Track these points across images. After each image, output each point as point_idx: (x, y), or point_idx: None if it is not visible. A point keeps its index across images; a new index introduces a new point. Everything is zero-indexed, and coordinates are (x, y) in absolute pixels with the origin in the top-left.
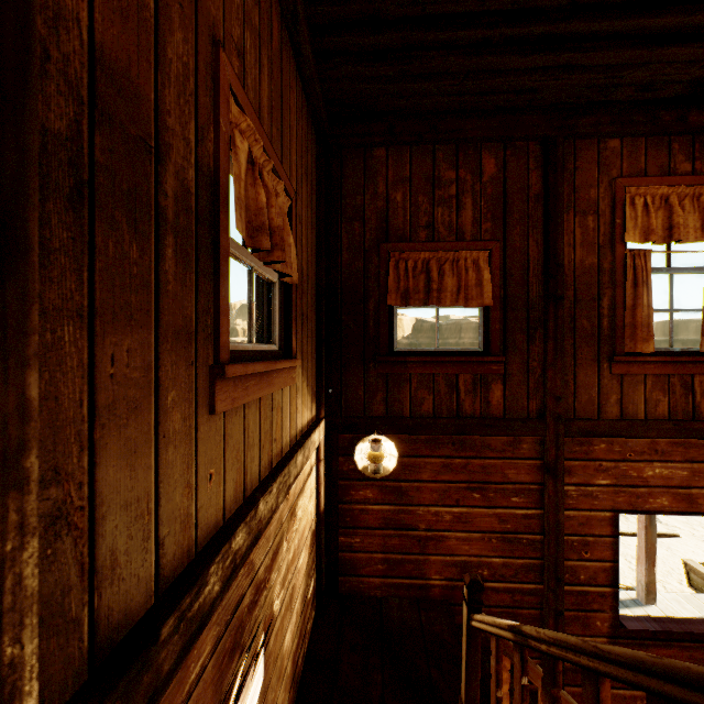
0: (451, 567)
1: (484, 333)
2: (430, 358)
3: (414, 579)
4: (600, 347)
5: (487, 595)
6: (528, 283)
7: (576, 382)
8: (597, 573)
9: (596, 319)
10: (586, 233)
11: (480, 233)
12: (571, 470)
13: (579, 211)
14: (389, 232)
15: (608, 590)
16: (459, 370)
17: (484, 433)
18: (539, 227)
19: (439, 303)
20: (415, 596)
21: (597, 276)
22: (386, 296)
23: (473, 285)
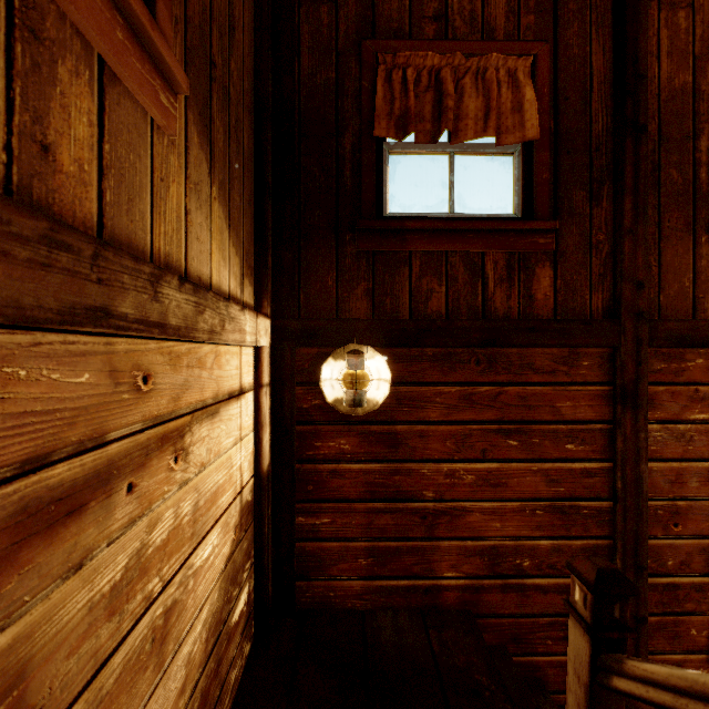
0: (474, 556)
1: (524, 190)
2: (442, 222)
3: (415, 578)
4: (695, 210)
5: (529, 598)
6: (591, 111)
7: (662, 264)
8: (692, 556)
9: (690, 168)
10: (676, 37)
11: (518, 31)
12: (654, 399)
13: (665, 3)
14: (377, 25)
15: (708, 580)
16: (486, 244)
17: (527, 342)
18: (607, 24)
19: (455, 137)
20: (417, 606)
21: (692, 103)
22: (372, 125)
23: (508, 111)
